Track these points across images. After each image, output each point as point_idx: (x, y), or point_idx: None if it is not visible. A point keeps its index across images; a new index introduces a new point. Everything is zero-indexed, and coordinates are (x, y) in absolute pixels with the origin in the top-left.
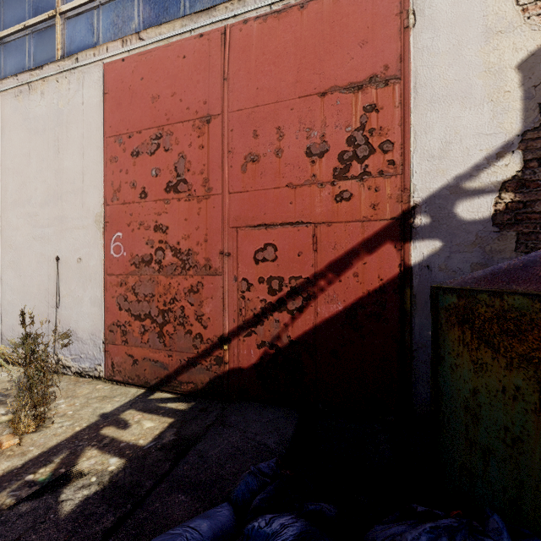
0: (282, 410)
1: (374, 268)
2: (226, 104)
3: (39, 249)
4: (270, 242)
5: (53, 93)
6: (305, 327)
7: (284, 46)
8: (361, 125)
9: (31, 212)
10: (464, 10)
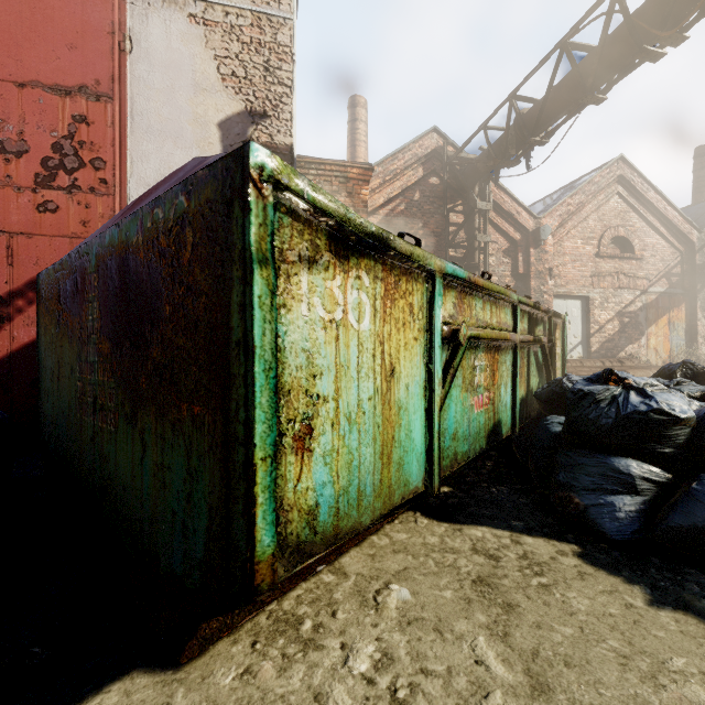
0: None
1: None
2: None
3: None
4: None
5: None
6: None
7: None
8: (70, 134)
9: None
10: (177, 58)
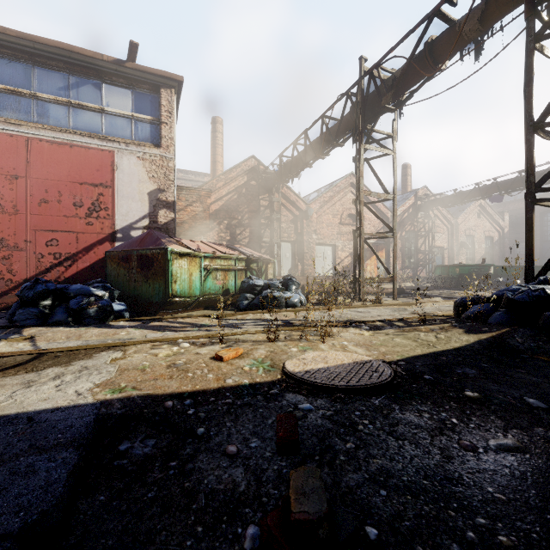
0: None
1: (102, 250)
2: (29, 173)
3: None
4: (55, 238)
5: None
6: (73, 272)
7: (62, 159)
8: (97, 199)
9: None
10: (133, 172)
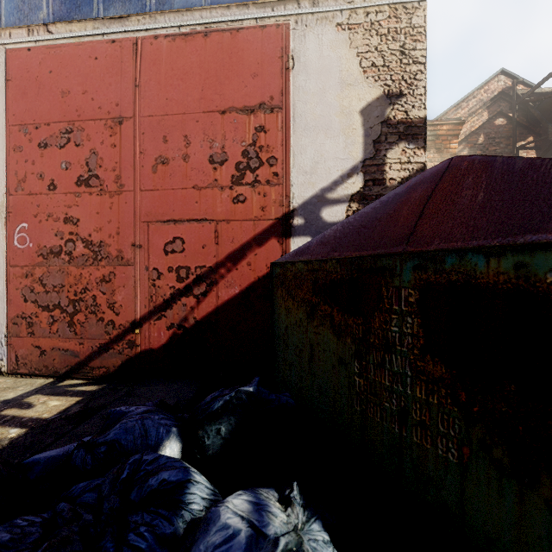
0: (188, 381)
1: (263, 258)
2: (138, 109)
3: None
4: (178, 235)
5: None
6: (209, 309)
7: (191, 66)
8: (253, 142)
9: None
10: (327, 63)
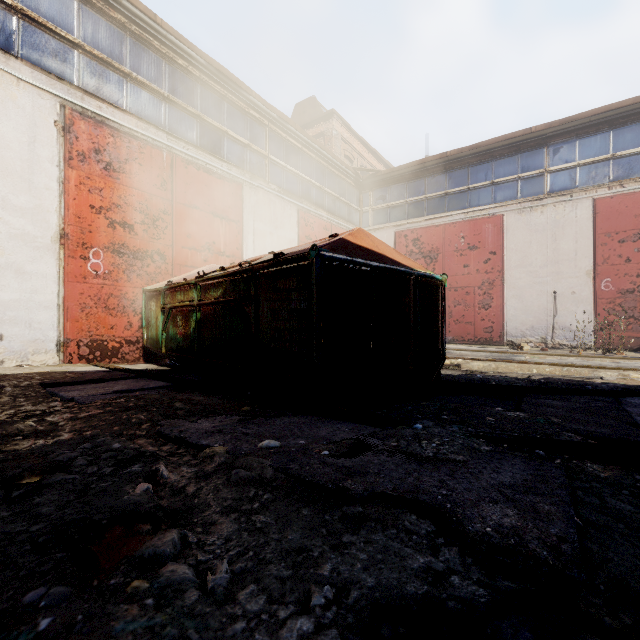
0: None
1: None
2: None
3: (538, 288)
4: None
5: (551, 212)
6: None
7: None
8: None
9: (532, 270)
10: None
